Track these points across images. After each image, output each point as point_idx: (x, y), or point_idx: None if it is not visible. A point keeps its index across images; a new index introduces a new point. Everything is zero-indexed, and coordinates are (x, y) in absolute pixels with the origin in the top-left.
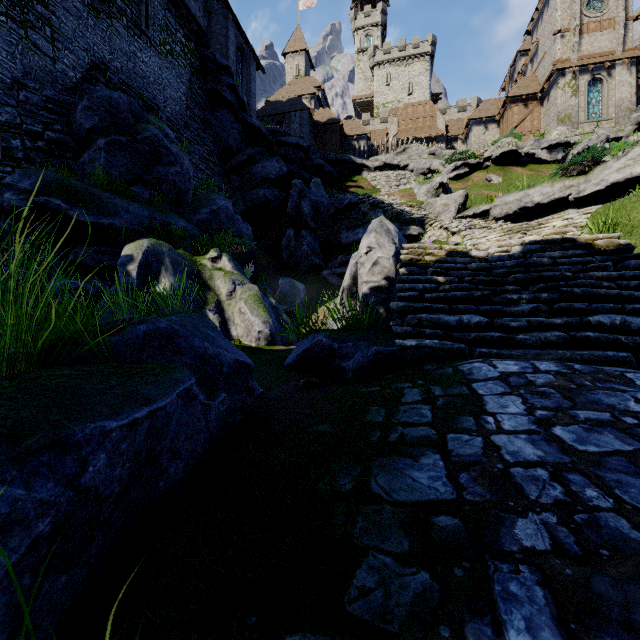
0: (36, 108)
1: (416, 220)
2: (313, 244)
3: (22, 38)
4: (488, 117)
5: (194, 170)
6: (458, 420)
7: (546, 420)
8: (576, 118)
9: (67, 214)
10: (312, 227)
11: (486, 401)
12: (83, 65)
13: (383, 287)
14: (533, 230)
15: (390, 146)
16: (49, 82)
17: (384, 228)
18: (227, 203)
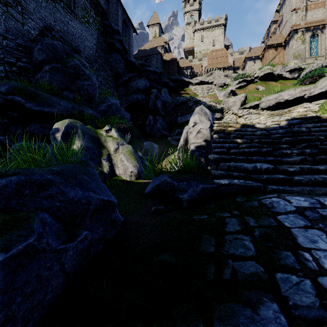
0: (12, 49)
1: (218, 110)
2: (163, 123)
3: (5, 12)
4: (255, 56)
5: (100, 84)
6: (279, 255)
7: None
8: (304, 55)
9: (24, 105)
10: (162, 114)
11: (295, 234)
12: (39, 27)
13: (203, 146)
14: (286, 114)
15: (203, 72)
16: (20, 36)
17: (203, 111)
18: (116, 101)
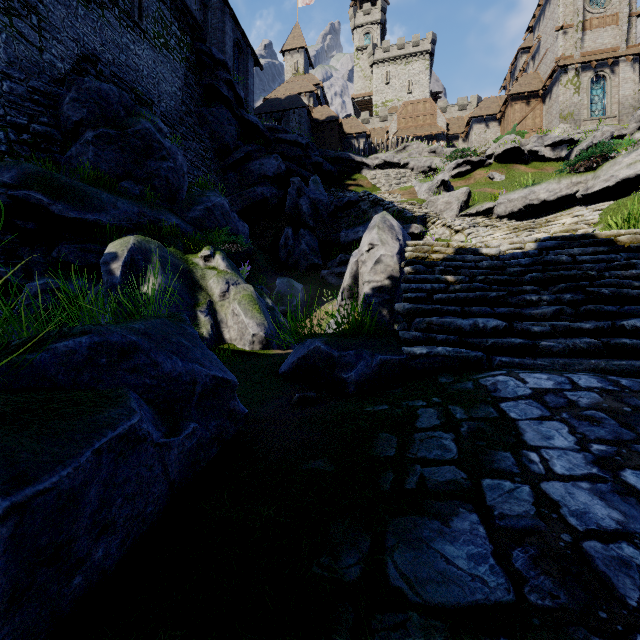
0: (21, 99)
1: (418, 218)
2: (312, 243)
3: (6, 26)
4: (489, 115)
5: (190, 167)
6: (492, 457)
7: (608, 459)
8: (579, 116)
9: (49, 209)
10: (311, 226)
11: (522, 429)
12: (72, 56)
13: (386, 287)
14: (541, 228)
15: (390, 144)
16: (36, 73)
17: (387, 224)
18: (222, 200)
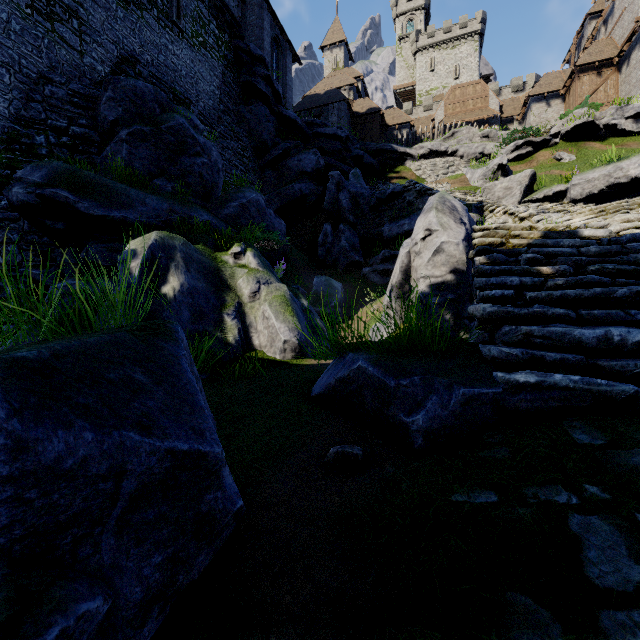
0: (61, 103)
1: (473, 206)
2: (352, 239)
3: (48, 31)
4: (551, 92)
5: (227, 166)
6: None
7: None
8: None
9: (75, 207)
10: (351, 221)
11: None
12: (112, 59)
13: (449, 283)
14: (639, 208)
15: (436, 132)
16: (76, 77)
17: (447, 205)
18: (258, 196)
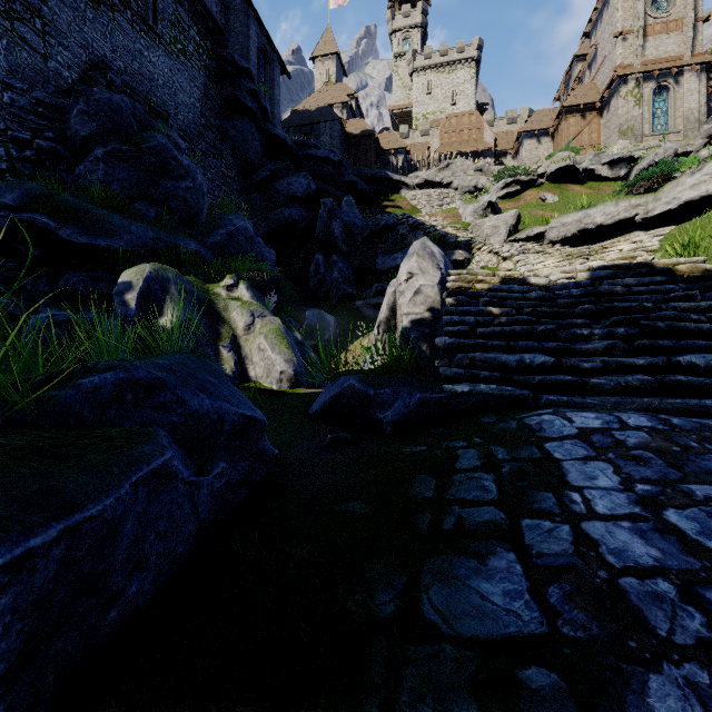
0: (24, 112)
1: (462, 244)
2: (345, 271)
3: (7, 31)
4: (541, 129)
5: (210, 186)
6: (533, 497)
7: (652, 499)
8: (640, 130)
9: (56, 234)
10: (344, 252)
11: (566, 469)
12: (80, 64)
13: (426, 320)
14: (596, 255)
15: (432, 161)
16: (40, 82)
17: (427, 251)
18: (246, 223)
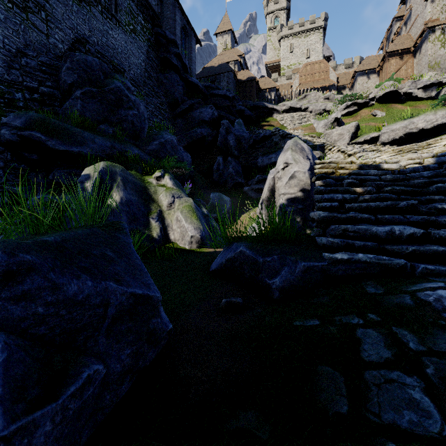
0: (33, 70)
1: (317, 146)
2: (236, 167)
3: (24, 20)
4: (370, 69)
5: (150, 115)
6: None
7: None
8: (444, 65)
9: (46, 144)
10: (236, 155)
11: None
12: (69, 40)
13: (299, 198)
14: (423, 149)
15: (294, 94)
16: (44, 52)
17: (298, 147)
18: (172, 137)
